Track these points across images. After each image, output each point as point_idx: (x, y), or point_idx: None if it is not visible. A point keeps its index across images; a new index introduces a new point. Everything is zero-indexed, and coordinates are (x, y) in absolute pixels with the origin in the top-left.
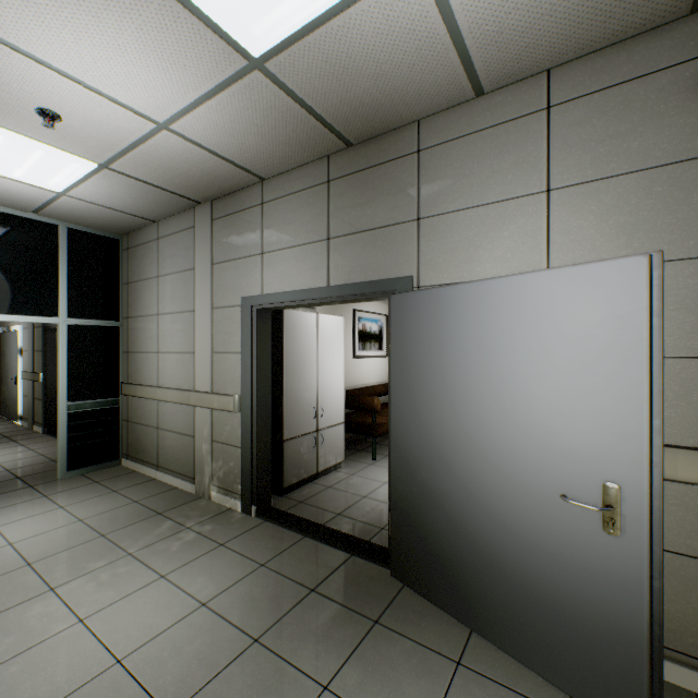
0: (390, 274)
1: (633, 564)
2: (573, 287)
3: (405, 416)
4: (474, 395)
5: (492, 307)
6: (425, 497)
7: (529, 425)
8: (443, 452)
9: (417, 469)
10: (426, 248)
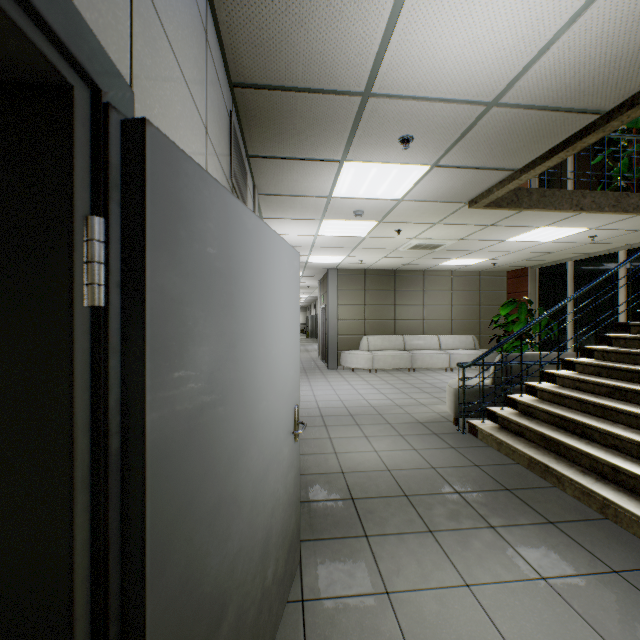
0: (80, 9)
1: (298, 452)
2: (289, 261)
3: (185, 477)
4: (258, 371)
5: (266, 257)
6: (218, 611)
7: (279, 386)
8: (236, 485)
9: (206, 577)
10: (143, 52)
